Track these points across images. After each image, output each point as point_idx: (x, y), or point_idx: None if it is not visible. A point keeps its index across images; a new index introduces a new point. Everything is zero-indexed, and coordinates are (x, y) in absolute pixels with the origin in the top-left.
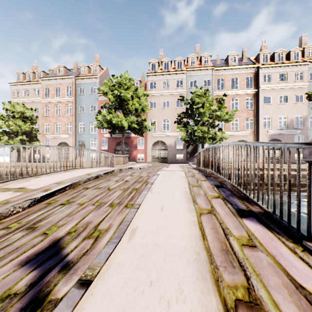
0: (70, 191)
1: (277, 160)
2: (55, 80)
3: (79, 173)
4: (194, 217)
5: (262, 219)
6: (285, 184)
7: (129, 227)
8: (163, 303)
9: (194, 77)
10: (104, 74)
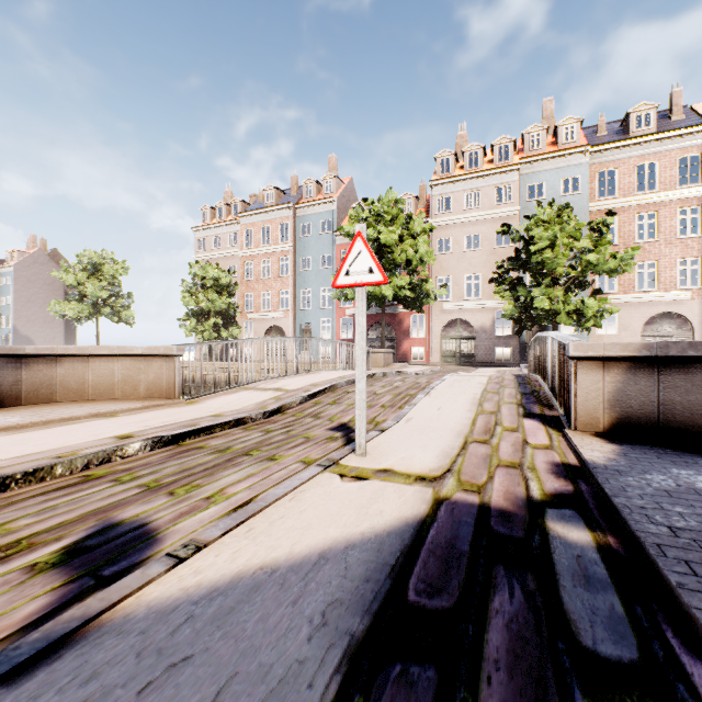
0: (330, 394)
1: None
2: (261, 214)
3: (328, 376)
4: (472, 415)
5: (547, 420)
6: None
7: (405, 417)
8: (428, 438)
9: (539, 175)
10: (345, 193)
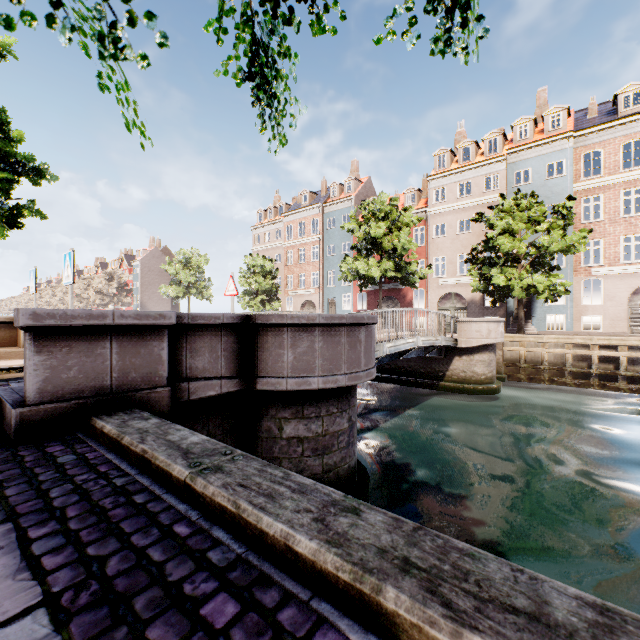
0: None
1: None
2: (298, 213)
3: None
4: None
5: None
6: None
7: None
8: None
9: (525, 162)
10: (363, 190)
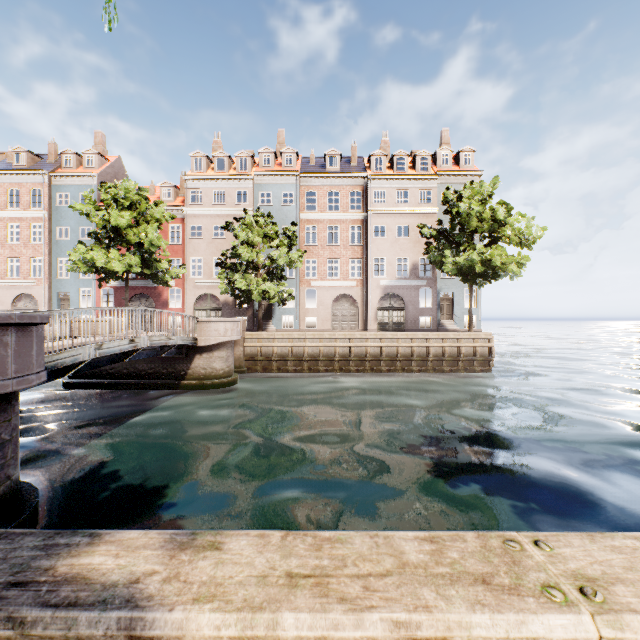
0: None
1: (396, 326)
2: (8, 175)
3: None
4: None
5: None
6: (366, 361)
7: None
8: None
9: (268, 186)
10: (110, 170)
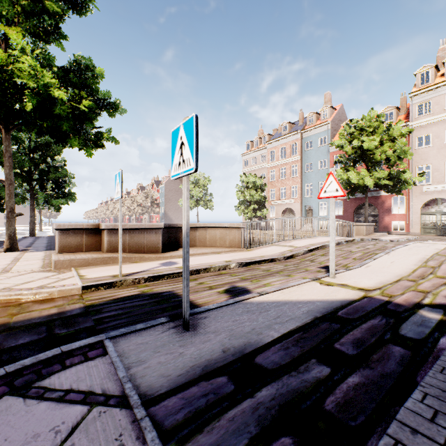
0: (321, 250)
1: None
2: (279, 140)
3: (321, 240)
4: (415, 267)
5: None
6: None
7: (366, 265)
8: (375, 275)
9: None
10: (336, 116)
